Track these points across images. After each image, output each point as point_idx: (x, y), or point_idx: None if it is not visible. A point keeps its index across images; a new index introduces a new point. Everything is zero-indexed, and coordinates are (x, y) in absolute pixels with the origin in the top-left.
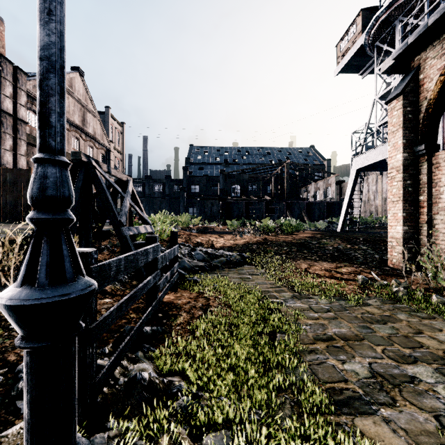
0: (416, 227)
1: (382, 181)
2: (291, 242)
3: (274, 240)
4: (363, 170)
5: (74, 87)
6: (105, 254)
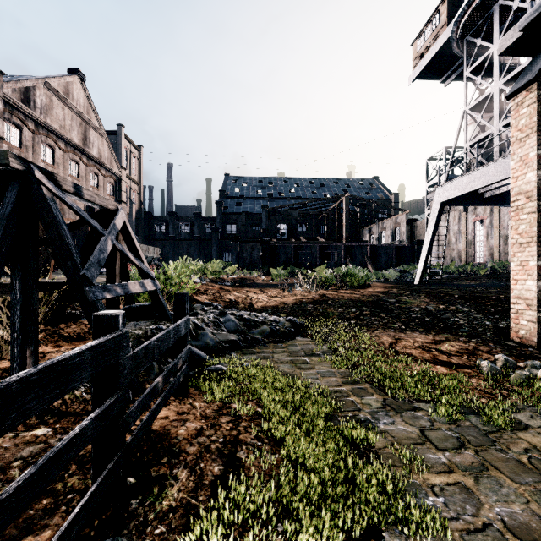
0: None
1: (466, 219)
2: (360, 300)
3: (336, 298)
4: (449, 203)
5: (72, 95)
6: (83, 324)
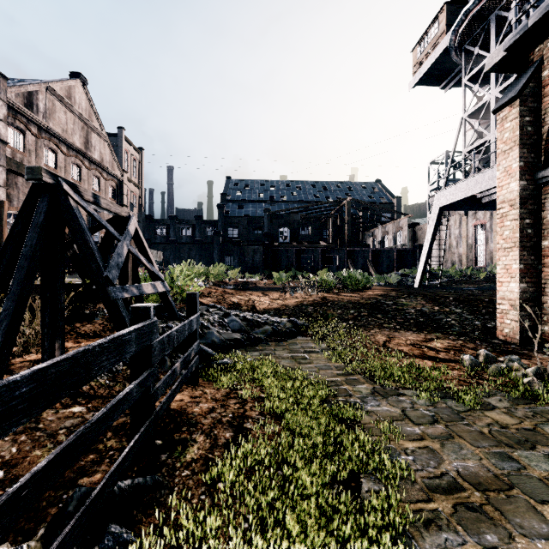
0: (537, 284)
1: (467, 223)
2: (359, 302)
3: (336, 300)
4: (448, 208)
5: (74, 98)
6: (97, 323)
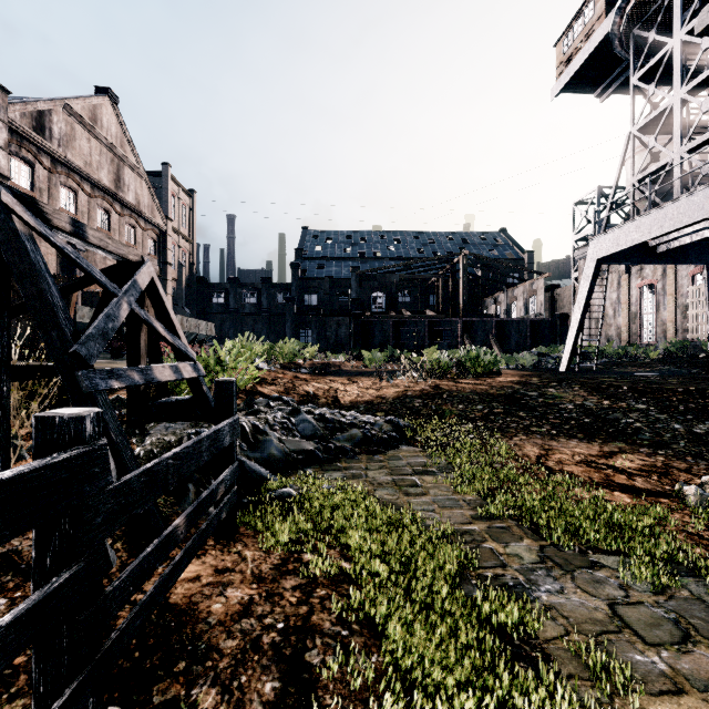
0: None
1: (628, 283)
2: (488, 393)
3: (454, 390)
4: (608, 260)
5: (101, 121)
6: None
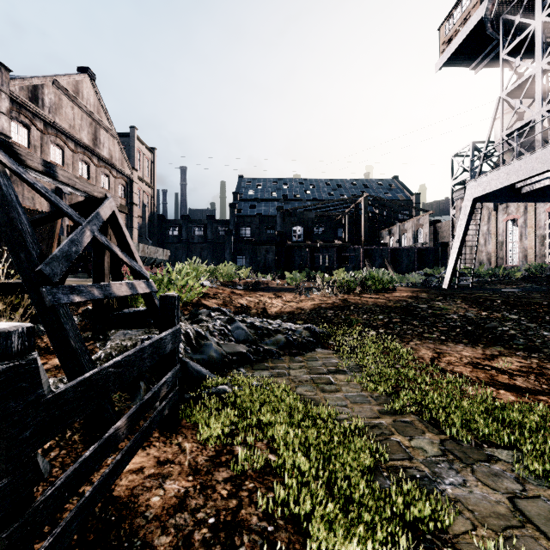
0: None
1: (496, 218)
2: (387, 305)
3: (359, 303)
4: (482, 199)
5: (82, 94)
6: None
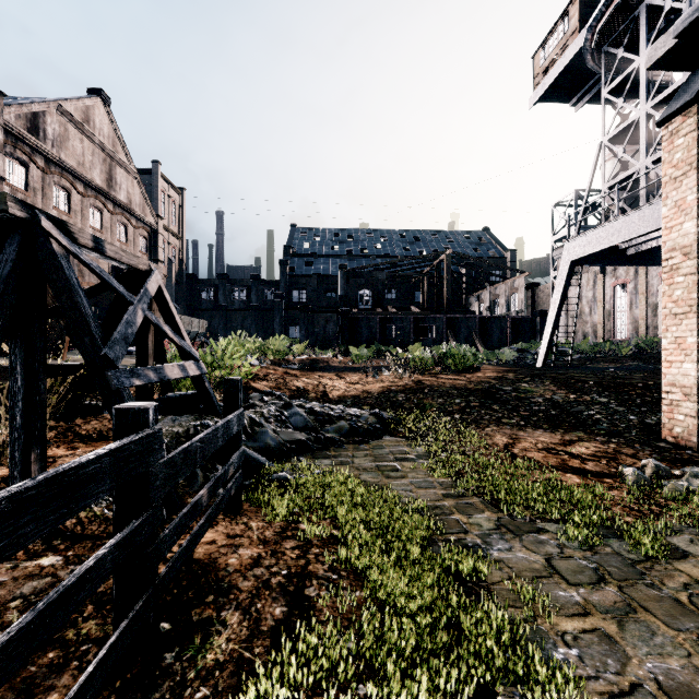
0: None
1: (603, 283)
2: (466, 388)
3: (435, 385)
4: (581, 262)
5: (93, 122)
6: (105, 419)
